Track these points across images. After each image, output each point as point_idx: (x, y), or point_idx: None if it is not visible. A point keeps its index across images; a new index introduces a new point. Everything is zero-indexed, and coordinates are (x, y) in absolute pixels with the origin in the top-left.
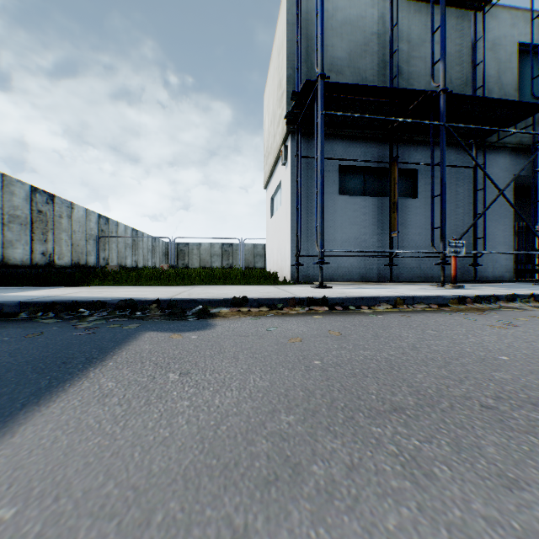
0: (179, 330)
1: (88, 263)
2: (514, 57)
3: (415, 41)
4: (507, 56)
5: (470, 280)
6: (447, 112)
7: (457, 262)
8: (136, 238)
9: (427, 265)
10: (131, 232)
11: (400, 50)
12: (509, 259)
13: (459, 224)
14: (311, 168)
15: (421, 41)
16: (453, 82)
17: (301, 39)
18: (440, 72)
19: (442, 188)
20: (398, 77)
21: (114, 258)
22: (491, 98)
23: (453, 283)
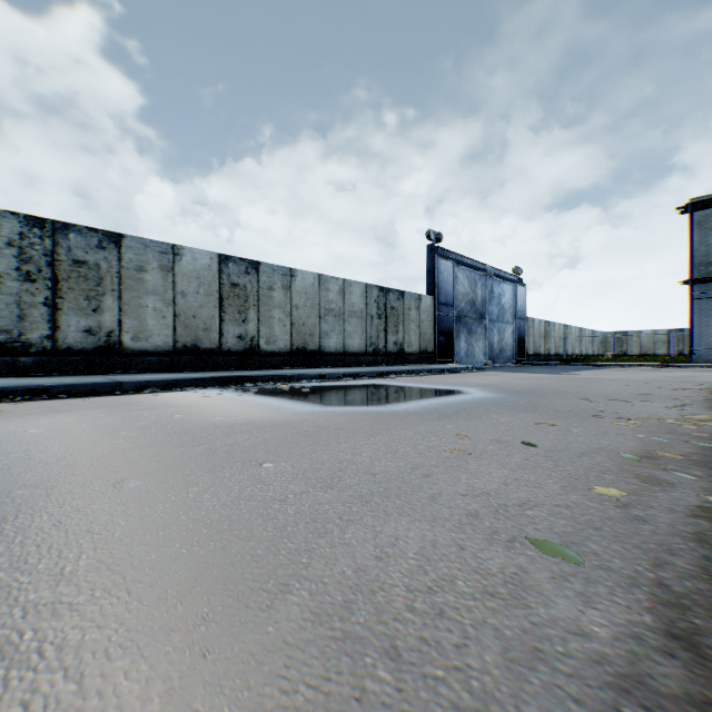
0: (622, 368)
1: (559, 353)
2: None
3: None
4: None
5: None
6: None
7: None
8: (580, 334)
9: None
10: (577, 330)
11: None
12: None
13: None
14: (706, 300)
15: None
16: None
17: (698, 231)
18: None
19: None
20: None
21: (569, 349)
22: None
23: None
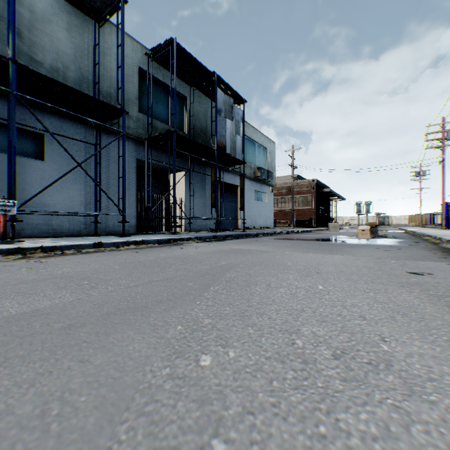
0: None
1: None
2: (137, 76)
3: (41, 15)
4: (131, 72)
5: (92, 234)
6: (42, 87)
7: (90, 219)
8: None
9: (57, 222)
10: None
11: (21, 14)
12: (134, 218)
13: (91, 189)
14: None
15: (48, 19)
16: (83, 70)
17: None
18: (11, 42)
19: (12, 150)
20: (18, 38)
21: None
22: (75, 89)
23: (3, 239)
